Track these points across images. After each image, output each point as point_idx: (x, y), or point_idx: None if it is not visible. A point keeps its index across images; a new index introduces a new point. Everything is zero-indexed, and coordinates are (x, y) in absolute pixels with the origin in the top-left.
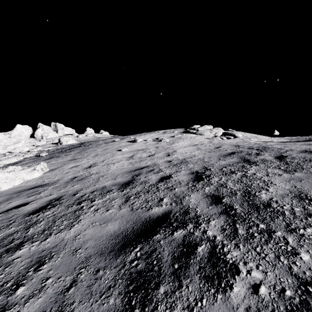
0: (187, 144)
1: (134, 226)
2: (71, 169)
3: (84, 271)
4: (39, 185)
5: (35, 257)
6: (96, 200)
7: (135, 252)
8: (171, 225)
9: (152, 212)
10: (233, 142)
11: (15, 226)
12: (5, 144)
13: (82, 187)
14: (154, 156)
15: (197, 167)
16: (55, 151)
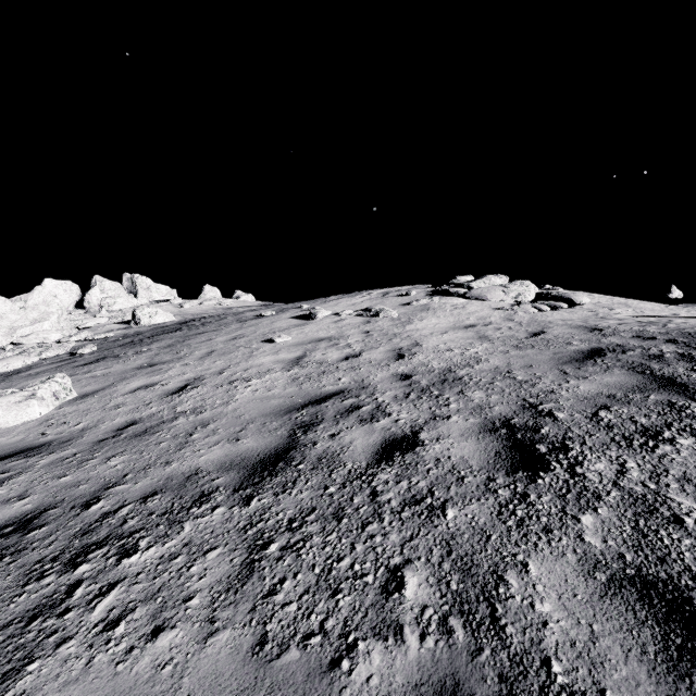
0: (448, 323)
1: None
2: (132, 396)
3: None
4: (24, 446)
5: None
6: (140, 549)
7: None
8: None
9: None
10: (572, 319)
11: None
12: (13, 323)
13: (128, 470)
14: (359, 358)
15: (501, 405)
16: (116, 342)
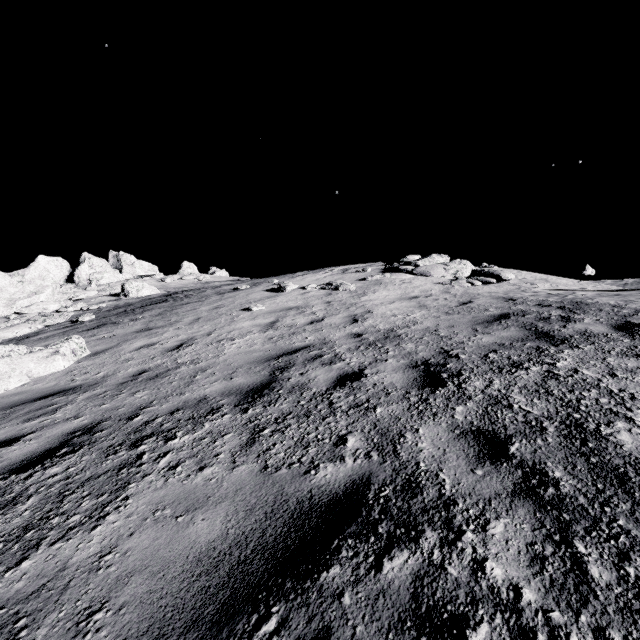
0: (396, 295)
1: (266, 528)
2: (138, 353)
3: None
4: (60, 389)
5: None
6: (179, 436)
7: (262, 637)
8: (372, 531)
9: (318, 481)
10: (498, 291)
11: None
12: (12, 295)
13: (153, 399)
14: (322, 322)
15: (424, 351)
16: (111, 312)
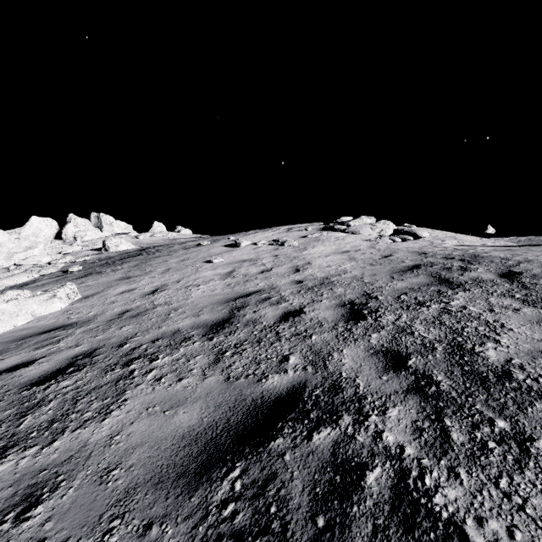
0: (331, 250)
1: (230, 416)
2: (121, 296)
3: (118, 527)
4: (60, 325)
5: (24, 484)
6: (160, 358)
7: (230, 480)
8: (306, 416)
9: (268, 386)
10: (414, 247)
11: (0, 410)
12: (10, 250)
13: (137, 331)
14: (271, 272)
15: (351, 294)
16: (95, 264)
